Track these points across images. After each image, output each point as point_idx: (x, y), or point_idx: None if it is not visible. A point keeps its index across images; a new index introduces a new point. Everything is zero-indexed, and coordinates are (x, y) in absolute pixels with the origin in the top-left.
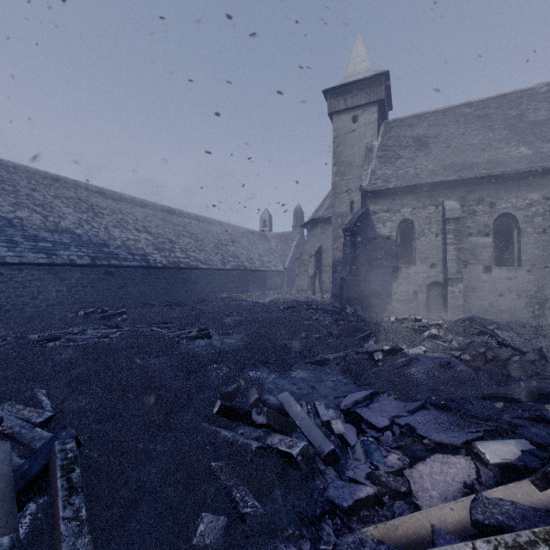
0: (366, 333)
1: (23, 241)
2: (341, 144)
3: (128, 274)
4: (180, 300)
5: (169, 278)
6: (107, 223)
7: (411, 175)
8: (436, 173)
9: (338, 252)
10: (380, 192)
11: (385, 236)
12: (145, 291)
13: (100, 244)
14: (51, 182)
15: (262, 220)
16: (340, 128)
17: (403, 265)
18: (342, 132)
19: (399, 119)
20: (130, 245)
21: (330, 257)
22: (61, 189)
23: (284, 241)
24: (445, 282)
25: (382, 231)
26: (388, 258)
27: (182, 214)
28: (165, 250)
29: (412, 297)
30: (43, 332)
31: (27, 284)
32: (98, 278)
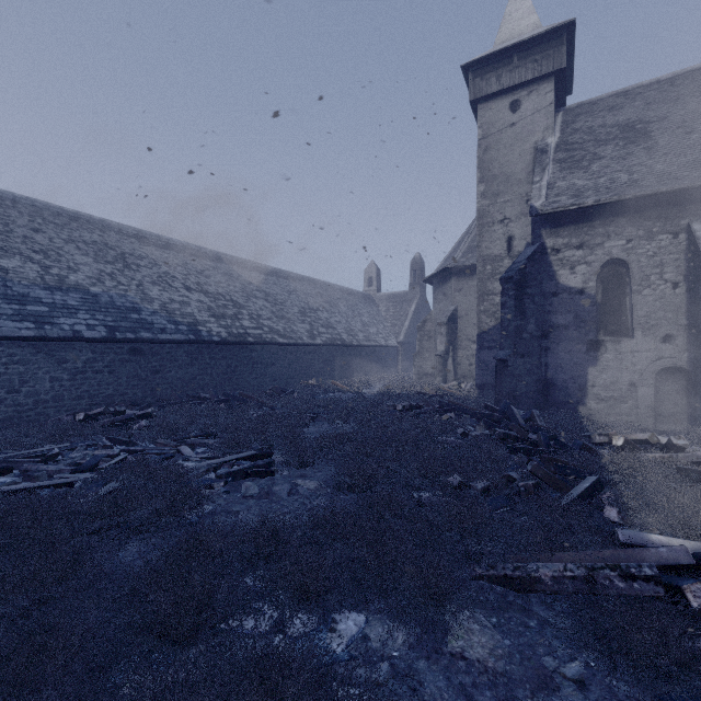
0: (590, 484)
1: (1, 302)
2: (492, 148)
3: (167, 353)
4: (247, 390)
5: (231, 357)
6: (143, 277)
7: (623, 184)
8: (674, 175)
9: (486, 317)
10: (565, 215)
11: (574, 289)
12: (194, 378)
13: (126, 308)
14: (66, 221)
15: (367, 276)
16: (490, 123)
17: (607, 337)
18: (493, 129)
19: (588, 101)
20: (173, 309)
21: (470, 326)
22: (80, 231)
23: (397, 305)
24: (695, 368)
25: (570, 281)
26: (581, 326)
27: (256, 267)
28: (226, 317)
29: (625, 393)
30: (0, 452)
31: (2, 369)
32: (119, 360)
